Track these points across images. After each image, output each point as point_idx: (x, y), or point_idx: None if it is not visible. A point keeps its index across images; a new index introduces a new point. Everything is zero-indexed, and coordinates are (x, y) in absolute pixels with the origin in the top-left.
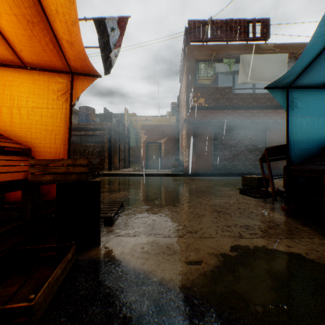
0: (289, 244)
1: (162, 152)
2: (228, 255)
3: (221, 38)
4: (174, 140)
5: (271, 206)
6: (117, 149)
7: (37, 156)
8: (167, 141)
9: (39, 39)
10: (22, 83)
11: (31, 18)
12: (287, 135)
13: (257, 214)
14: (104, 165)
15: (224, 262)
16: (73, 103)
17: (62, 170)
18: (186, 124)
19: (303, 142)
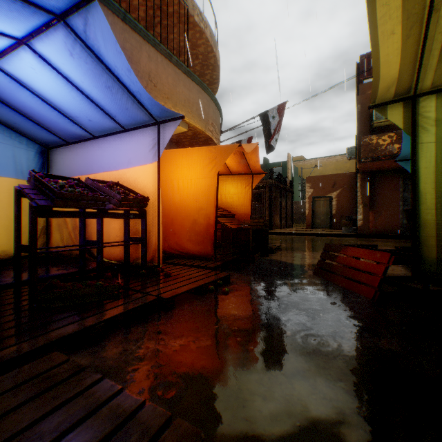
0: None
1: (333, 208)
2: None
3: None
4: (351, 192)
5: None
6: (277, 206)
7: (236, 218)
8: (340, 194)
9: (241, 166)
10: (230, 182)
11: (240, 161)
12: None
13: None
14: None
15: None
16: None
17: (254, 224)
18: (359, 176)
19: None
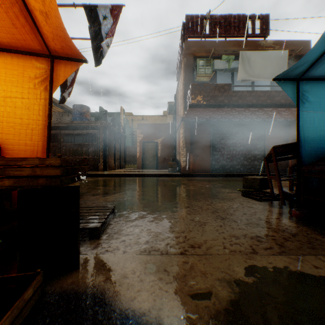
0: (315, 263)
1: (159, 151)
2: (243, 282)
3: (219, 34)
4: (171, 139)
5: (280, 211)
6: (112, 148)
7: (9, 155)
8: (164, 140)
9: (6, 9)
10: None
11: None
12: (297, 132)
13: (266, 220)
14: (98, 165)
15: (241, 294)
16: (64, 99)
17: (26, 173)
18: (184, 123)
19: (315, 140)
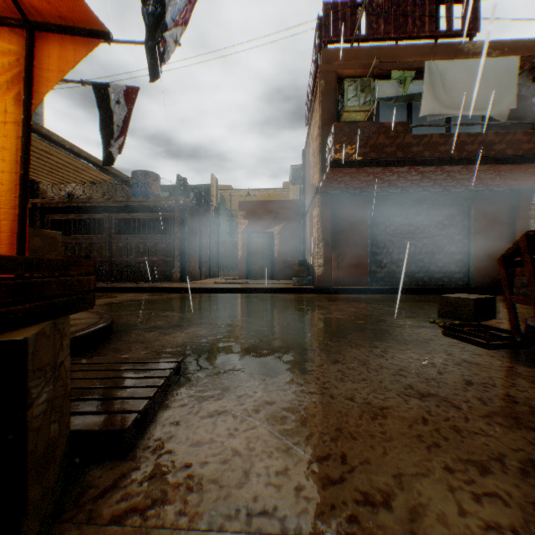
0: None
1: (276, 249)
2: None
3: (385, 35)
4: (297, 228)
5: None
6: (195, 243)
7: None
8: (284, 230)
9: None
10: None
11: None
12: None
13: (529, 405)
14: (172, 273)
15: None
16: (109, 156)
17: None
18: (320, 197)
19: None
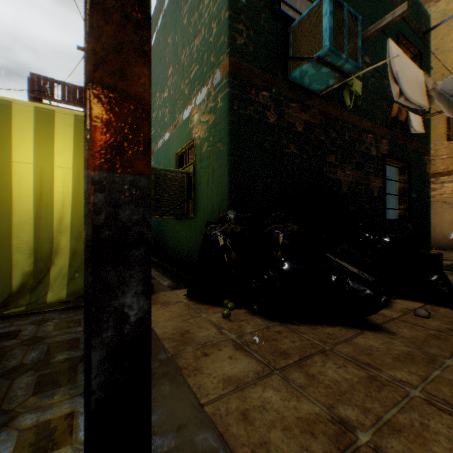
0: None
1: None
2: None
3: (74, 104)
4: None
5: None
6: None
7: None
8: None
9: None
10: None
11: None
12: None
13: None
14: None
15: None
16: None
17: None
18: None
19: None
